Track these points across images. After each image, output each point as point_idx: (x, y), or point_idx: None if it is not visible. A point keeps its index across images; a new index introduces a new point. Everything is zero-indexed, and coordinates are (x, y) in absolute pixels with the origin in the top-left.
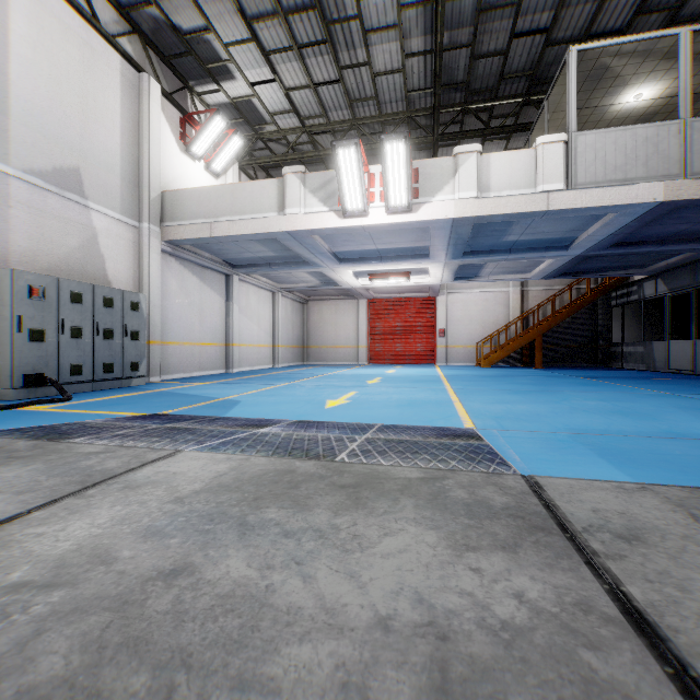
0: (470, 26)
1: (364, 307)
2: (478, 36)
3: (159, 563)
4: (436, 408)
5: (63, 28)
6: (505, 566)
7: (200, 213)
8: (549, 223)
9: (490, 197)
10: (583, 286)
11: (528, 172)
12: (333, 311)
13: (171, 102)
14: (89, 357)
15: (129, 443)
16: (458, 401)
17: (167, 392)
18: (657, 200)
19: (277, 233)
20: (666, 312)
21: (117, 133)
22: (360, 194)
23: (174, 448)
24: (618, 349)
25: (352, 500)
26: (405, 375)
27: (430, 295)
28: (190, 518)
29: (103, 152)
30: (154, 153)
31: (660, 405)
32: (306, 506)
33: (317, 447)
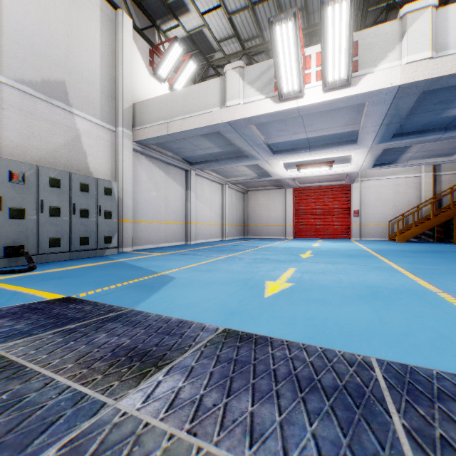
0: None
1: (290, 195)
2: None
3: None
4: (428, 307)
5: None
6: None
7: (160, 117)
8: None
9: (448, 54)
10: None
11: None
12: (266, 198)
13: (141, 36)
14: (66, 231)
15: None
16: (442, 292)
17: (123, 262)
18: None
19: (219, 125)
20: None
21: (97, 57)
22: (296, 74)
23: None
24: None
25: None
26: (332, 249)
27: (346, 183)
28: None
29: (85, 70)
30: (127, 73)
31: None
32: None
33: None
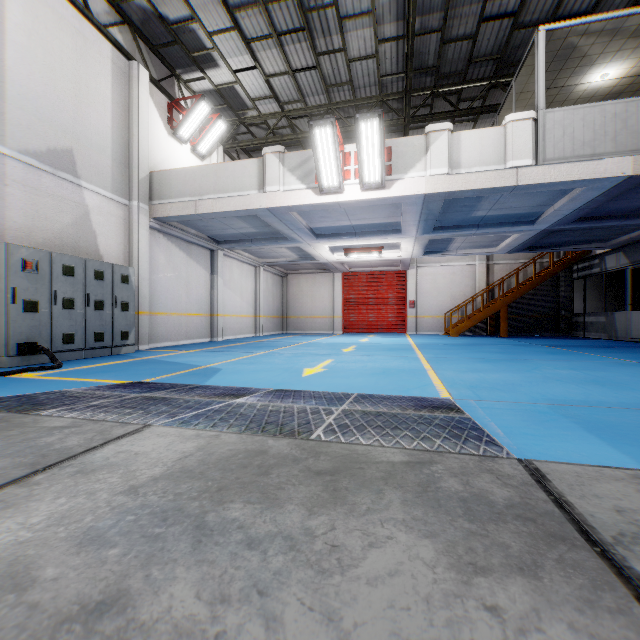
0: (441, 12)
1: (339, 280)
2: (448, 21)
3: (85, 590)
4: (411, 377)
5: (57, 18)
6: (530, 601)
7: (186, 192)
8: (517, 198)
9: (461, 173)
10: (546, 259)
11: (498, 149)
12: (310, 284)
13: (159, 88)
14: (80, 326)
15: (99, 416)
16: (432, 370)
17: (154, 359)
18: (625, 174)
19: (257, 210)
20: (627, 284)
21: (108, 117)
22: (336, 171)
23: (143, 422)
24: (580, 319)
25: (329, 492)
26: (378, 344)
27: (401, 269)
28: (140, 517)
29: (95, 135)
30: (143, 136)
31: (632, 374)
32: (276, 501)
33: (292, 421)
